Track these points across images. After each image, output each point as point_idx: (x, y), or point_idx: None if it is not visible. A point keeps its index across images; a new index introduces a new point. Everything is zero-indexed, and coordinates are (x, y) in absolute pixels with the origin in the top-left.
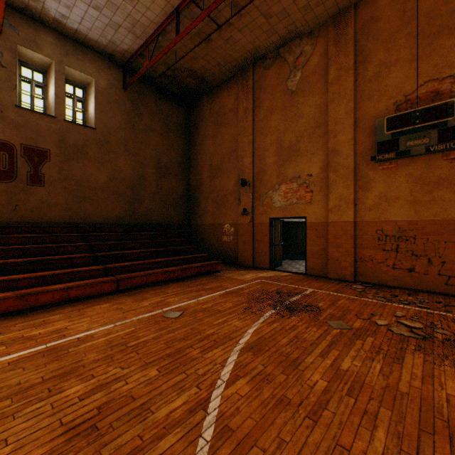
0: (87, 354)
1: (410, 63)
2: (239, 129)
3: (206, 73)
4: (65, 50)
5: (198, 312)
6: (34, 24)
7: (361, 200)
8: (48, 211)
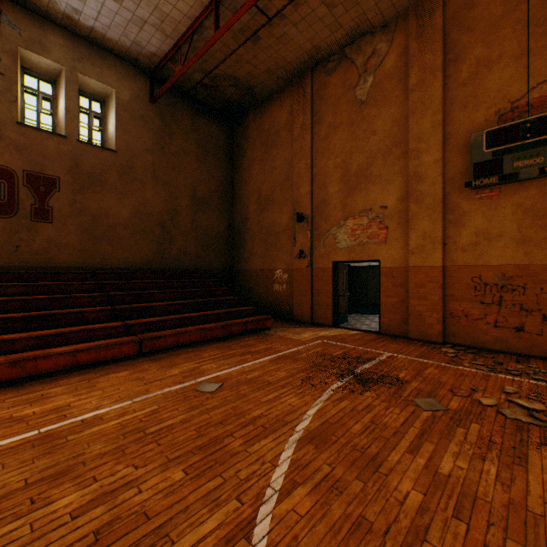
0: (91, 444)
1: (518, 60)
2: (295, 151)
3: (253, 81)
4: (78, 53)
5: (242, 384)
6: (40, 21)
7: (452, 239)
8: (57, 253)
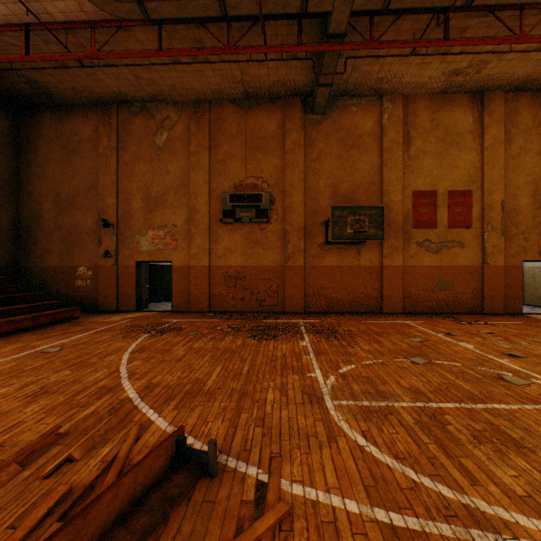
0: None
1: (243, 161)
2: (101, 166)
3: (54, 89)
4: None
5: (79, 345)
6: None
7: (214, 250)
8: None
